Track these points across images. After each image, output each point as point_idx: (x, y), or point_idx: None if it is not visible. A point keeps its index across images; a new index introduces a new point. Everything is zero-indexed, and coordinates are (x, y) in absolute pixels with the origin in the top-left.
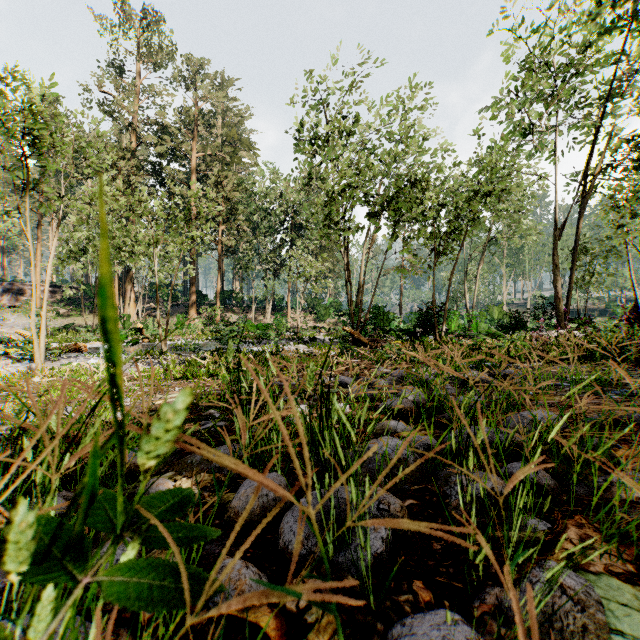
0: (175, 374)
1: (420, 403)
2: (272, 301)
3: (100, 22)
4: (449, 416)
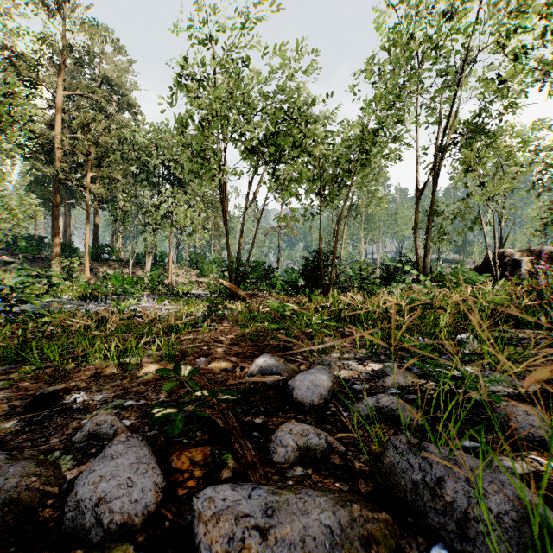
0: None
1: None
2: (153, 256)
3: None
4: None
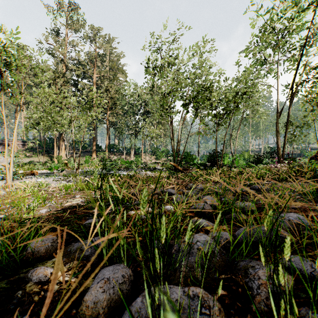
0: (81, 187)
1: (214, 206)
2: (134, 149)
3: (47, 8)
4: (234, 215)
